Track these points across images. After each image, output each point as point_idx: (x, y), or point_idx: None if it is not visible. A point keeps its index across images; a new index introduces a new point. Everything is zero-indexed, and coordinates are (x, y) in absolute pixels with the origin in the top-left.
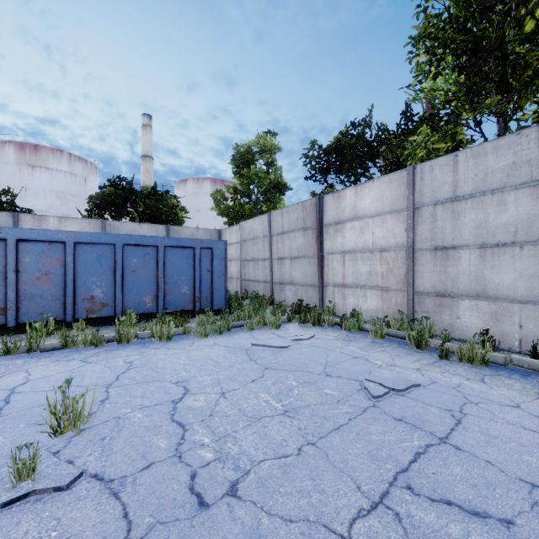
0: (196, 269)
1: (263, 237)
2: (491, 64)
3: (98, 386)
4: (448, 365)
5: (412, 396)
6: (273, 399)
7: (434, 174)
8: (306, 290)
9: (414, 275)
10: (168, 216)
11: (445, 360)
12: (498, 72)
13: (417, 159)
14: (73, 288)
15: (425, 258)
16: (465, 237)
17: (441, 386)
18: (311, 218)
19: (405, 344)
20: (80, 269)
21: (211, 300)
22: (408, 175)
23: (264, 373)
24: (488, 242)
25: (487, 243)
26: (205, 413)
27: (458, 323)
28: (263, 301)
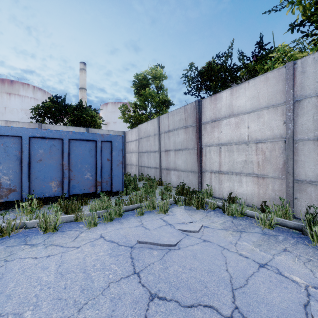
0: (98, 158)
1: (154, 135)
2: None
3: None
4: None
5: None
6: None
7: None
8: (187, 175)
9: (294, 164)
10: (90, 122)
11: None
12: None
13: None
14: None
15: (307, 147)
16: None
17: None
18: (191, 118)
19: (301, 238)
20: None
21: (111, 184)
22: (287, 71)
23: (147, 315)
24: None
25: None
26: None
27: None
28: (153, 184)
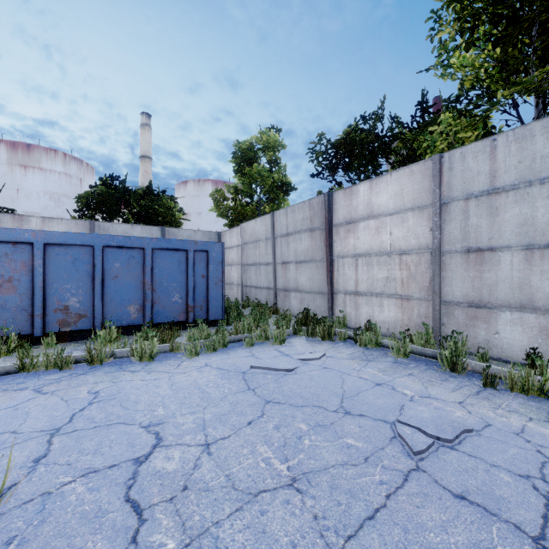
0: (189, 274)
1: (265, 240)
2: (534, 32)
3: (41, 432)
4: (497, 397)
5: (466, 449)
6: (275, 456)
7: (466, 163)
8: (313, 298)
9: (441, 282)
10: (164, 217)
11: (491, 389)
12: (547, 38)
13: (437, 152)
14: (43, 297)
15: (455, 261)
16: (505, 236)
17: (500, 431)
18: (319, 218)
19: (435, 365)
20: (51, 274)
21: (207, 309)
22: (433, 165)
23: (264, 410)
24: (535, 242)
25: (534, 244)
26: (178, 483)
27: (497, 339)
28: (265, 311)
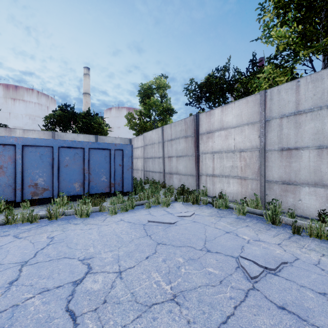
0: (111, 164)
1: (158, 143)
2: (322, 15)
3: (15, 264)
4: (302, 240)
5: (284, 275)
6: (163, 280)
7: (280, 96)
8: (187, 178)
9: (265, 169)
10: (97, 129)
11: (298, 235)
12: None
13: (262, 90)
14: (21, 178)
15: (274, 156)
16: (305, 140)
17: (305, 263)
18: (190, 129)
19: (262, 220)
20: (27, 164)
21: (122, 185)
22: (260, 97)
23: (156, 249)
24: (324, 144)
25: (323, 145)
26: (100, 298)
27: (300, 204)
28: (158, 186)
